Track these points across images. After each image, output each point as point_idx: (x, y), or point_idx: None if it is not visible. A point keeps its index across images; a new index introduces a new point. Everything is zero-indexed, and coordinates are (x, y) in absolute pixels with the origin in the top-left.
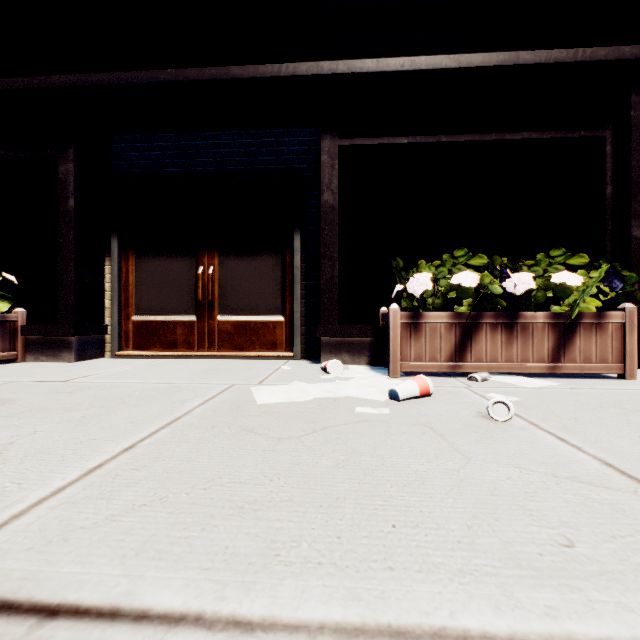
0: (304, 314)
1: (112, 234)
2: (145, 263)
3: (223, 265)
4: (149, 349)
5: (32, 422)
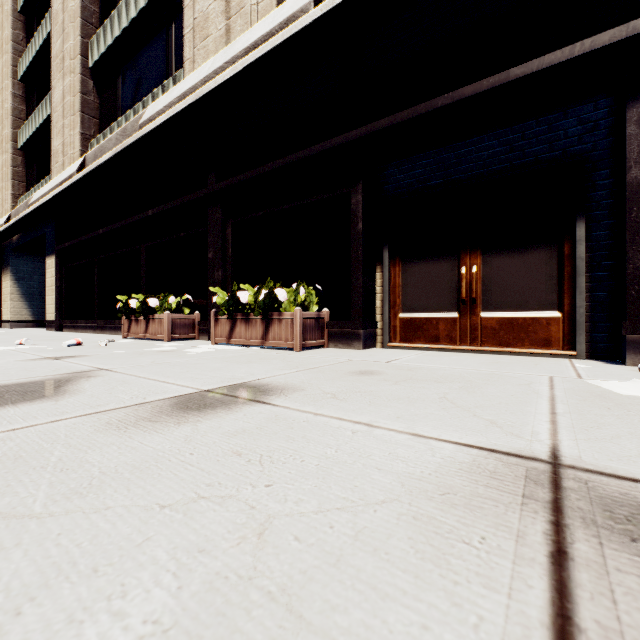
0: (588, 309)
1: (384, 246)
2: (410, 268)
3: (486, 263)
4: (413, 342)
5: (428, 386)
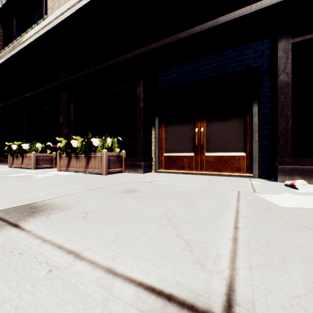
0: (258, 151)
1: (155, 116)
2: (169, 128)
3: (208, 126)
4: (171, 169)
5: (162, 202)
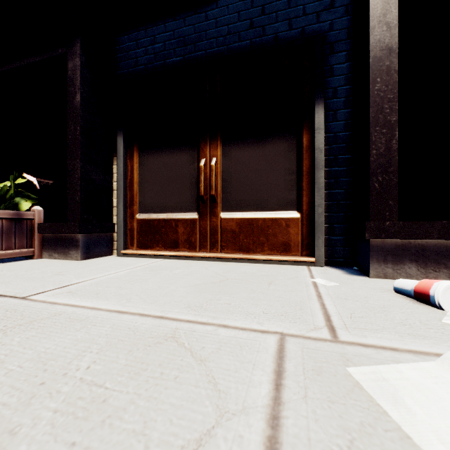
0: (325, 209)
1: (118, 132)
2: (148, 159)
3: (226, 155)
4: (151, 248)
5: None
